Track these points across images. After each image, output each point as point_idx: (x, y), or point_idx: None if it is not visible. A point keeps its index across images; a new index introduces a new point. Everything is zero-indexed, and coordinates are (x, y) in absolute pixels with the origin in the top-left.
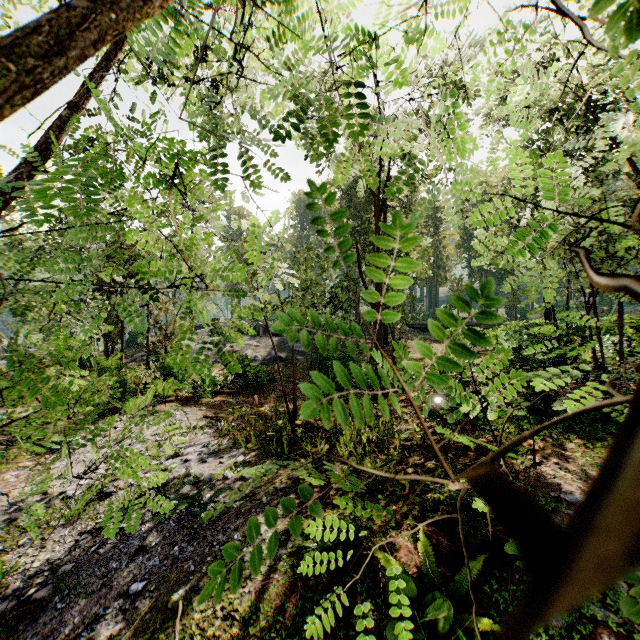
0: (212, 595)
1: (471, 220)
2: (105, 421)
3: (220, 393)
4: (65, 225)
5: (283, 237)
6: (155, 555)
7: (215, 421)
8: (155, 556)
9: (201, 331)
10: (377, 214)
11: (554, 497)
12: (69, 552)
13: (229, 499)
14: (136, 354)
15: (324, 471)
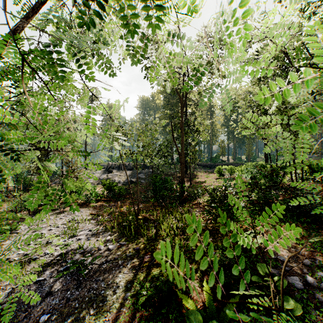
0: (87, 322)
1: (255, 98)
2: (1, 236)
3: (100, 200)
4: (17, 111)
5: (114, 116)
6: (56, 297)
7: (96, 216)
8: (56, 297)
9: (91, 167)
10: (182, 108)
11: (274, 258)
12: (8, 295)
13: (100, 262)
14: (56, 180)
15: (153, 245)
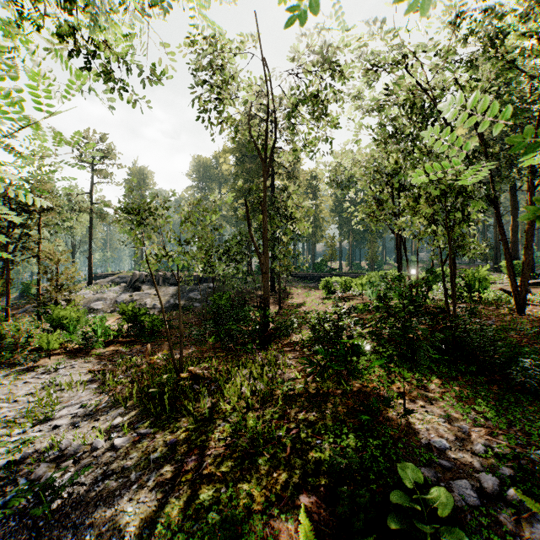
0: None
1: None
2: None
3: (114, 342)
4: None
5: None
6: None
7: (101, 375)
8: None
9: (101, 281)
10: (264, 175)
11: (425, 445)
12: None
13: (92, 479)
14: (28, 305)
15: (205, 432)
